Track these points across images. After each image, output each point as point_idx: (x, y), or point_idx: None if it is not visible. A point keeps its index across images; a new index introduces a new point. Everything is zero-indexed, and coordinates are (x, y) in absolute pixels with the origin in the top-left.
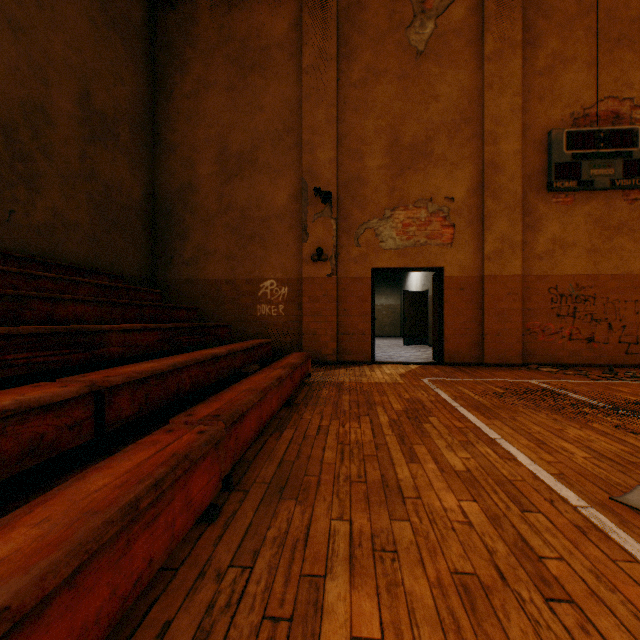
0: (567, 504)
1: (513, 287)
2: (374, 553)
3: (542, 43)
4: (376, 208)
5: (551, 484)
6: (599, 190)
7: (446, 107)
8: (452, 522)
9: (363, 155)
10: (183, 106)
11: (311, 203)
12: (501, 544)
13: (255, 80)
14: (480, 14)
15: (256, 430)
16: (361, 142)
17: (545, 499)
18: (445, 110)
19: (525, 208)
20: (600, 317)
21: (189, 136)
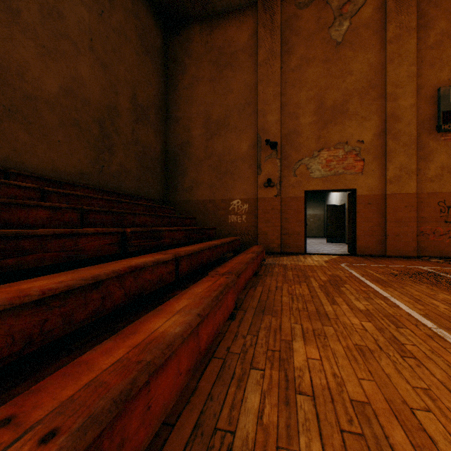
0: (425, 326)
1: (409, 202)
2: (314, 336)
3: (432, 25)
4: (307, 150)
5: (418, 318)
6: None
7: (358, 78)
8: (356, 328)
9: (298, 116)
10: (183, 94)
11: (263, 149)
12: (382, 338)
13: (227, 73)
14: (383, 11)
15: (244, 284)
16: (297, 107)
17: (412, 324)
18: (357, 80)
19: (419, 145)
20: None
21: (187, 112)
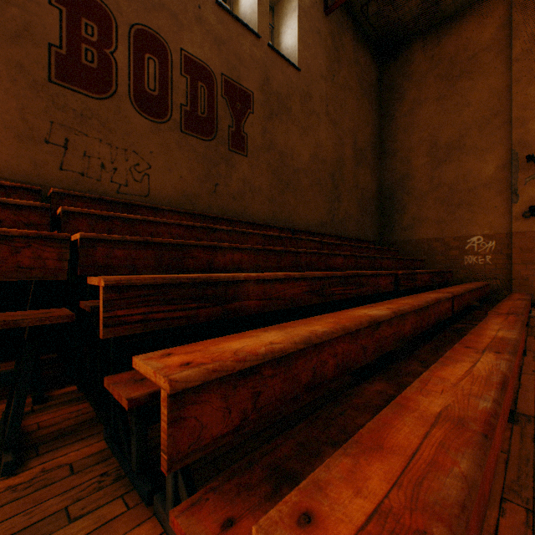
0: None
1: None
2: None
3: None
4: None
5: None
6: None
7: None
8: None
9: None
10: (401, 123)
11: (521, 169)
12: None
13: (461, 85)
14: None
15: None
16: None
17: None
18: None
19: None
20: None
21: (405, 142)
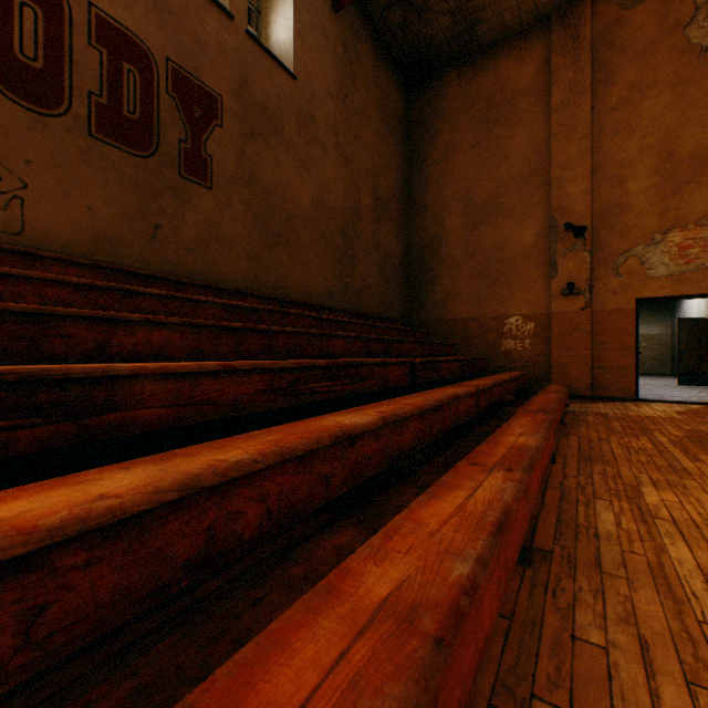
0: None
1: None
2: (669, 485)
3: None
4: (641, 234)
5: None
6: None
7: None
8: None
9: (623, 180)
10: (432, 171)
11: (560, 239)
12: None
13: (499, 132)
14: None
15: (554, 429)
16: (621, 166)
17: None
18: None
19: None
20: None
21: (437, 196)
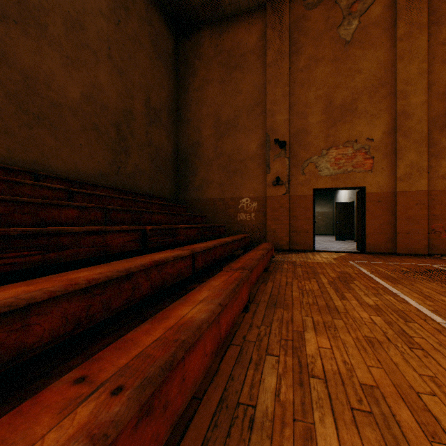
0: (434, 321)
1: (420, 199)
2: (325, 327)
3: (444, 21)
4: (316, 149)
5: (427, 313)
6: None
7: (367, 77)
8: (365, 322)
9: (307, 115)
10: (194, 96)
11: (272, 149)
12: (390, 331)
13: (236, 75)
14: (393, 8)
15: (255, 279)
16: (305, 106)
17: (421, 319)
18: (366, 79)
19: (430, 142)
20: None
21: (197, 113)
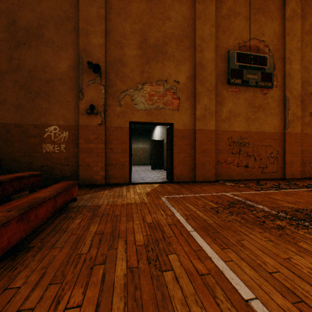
0: None
1: (211, 136)
2: None
3: (225, 1)
4: (132, 82)
5: None
6: (250, 86)
7: (175, 25)
8: None
9: (123, 46)
10: None
11: (86, 72)
12: None
13: None
14: None
15: None
16: (122, 37)
17: None
18: (174, 27)
19: (216, 92)
20: (251, 154)
21: None
